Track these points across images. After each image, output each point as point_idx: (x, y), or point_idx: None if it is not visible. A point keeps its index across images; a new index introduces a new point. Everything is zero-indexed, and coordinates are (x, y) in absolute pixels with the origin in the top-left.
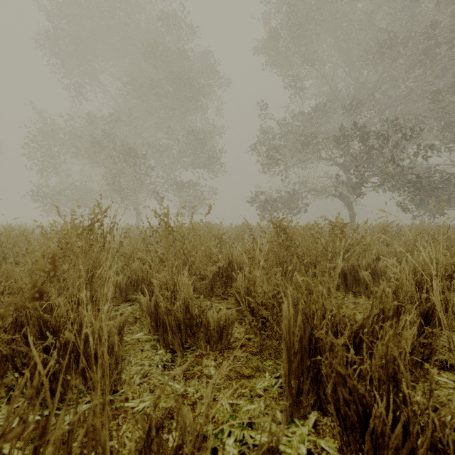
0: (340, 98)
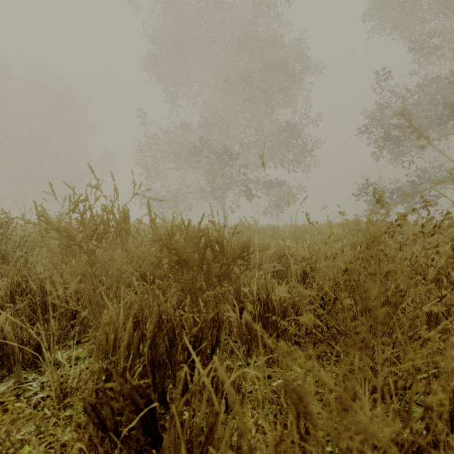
0: None
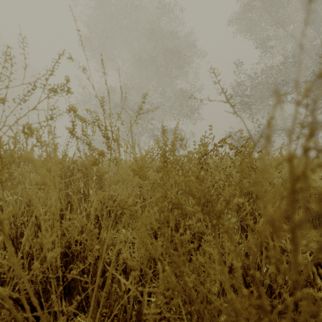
0: (306, 51)
